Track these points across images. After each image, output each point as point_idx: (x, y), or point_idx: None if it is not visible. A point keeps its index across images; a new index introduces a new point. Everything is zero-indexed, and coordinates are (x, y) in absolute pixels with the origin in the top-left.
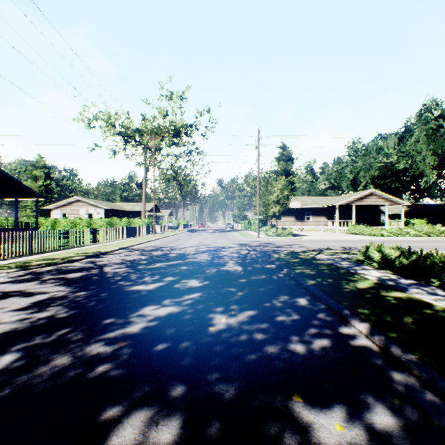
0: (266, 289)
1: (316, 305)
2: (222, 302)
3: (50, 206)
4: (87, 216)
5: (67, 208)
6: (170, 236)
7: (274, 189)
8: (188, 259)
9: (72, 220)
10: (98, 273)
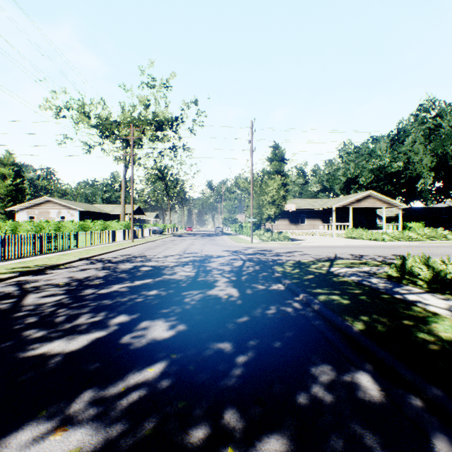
0: (286, 344)
1: (404, 399)
2: (205, 398)
3: (15, 208)
4: (59, 219)
5: (35, 210)
6: (151, 242)
7: (270, 189)
8: (163, 276)
9: (37, 223)
10: (6, 308)
